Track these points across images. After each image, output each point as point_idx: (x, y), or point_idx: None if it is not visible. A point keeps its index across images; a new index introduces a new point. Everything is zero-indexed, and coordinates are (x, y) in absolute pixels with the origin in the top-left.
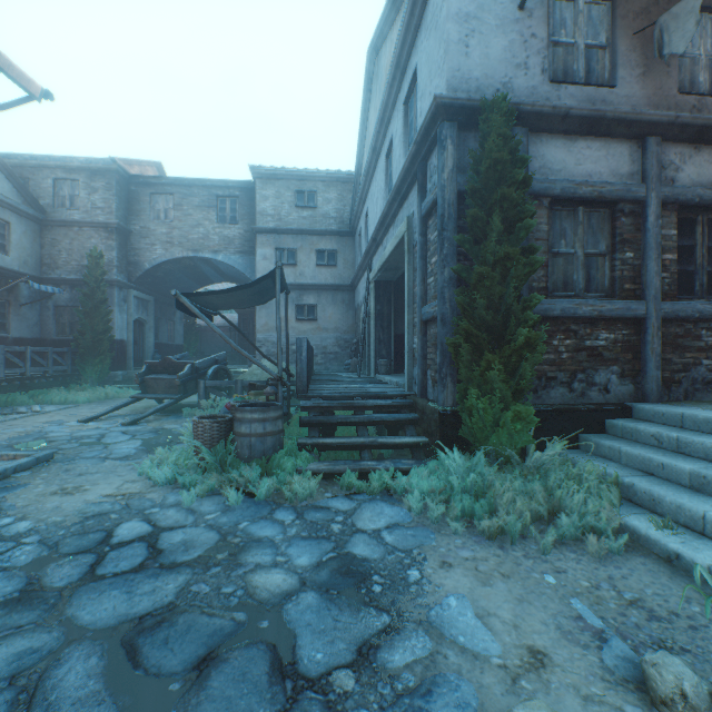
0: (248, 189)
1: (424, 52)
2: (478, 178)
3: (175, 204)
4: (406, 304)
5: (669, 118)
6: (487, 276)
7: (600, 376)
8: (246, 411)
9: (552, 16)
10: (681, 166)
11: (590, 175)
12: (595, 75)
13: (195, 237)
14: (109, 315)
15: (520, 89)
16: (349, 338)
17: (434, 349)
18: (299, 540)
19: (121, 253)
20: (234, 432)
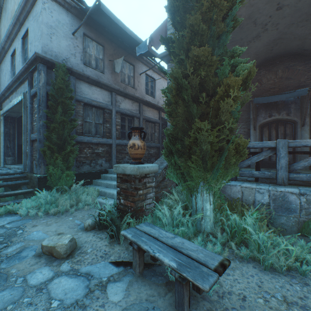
0: None
1: (32, 26)
2: (55, 90)
3: None
4: (23, 131)
5: (117, 89)
6: (57, 127)
7: (100, 161)
8: None
9: (85, 42)
10: (121, 102)
11: (97, 98)
12: (99, 67)
13: None
14: None
15: (73, 62)
16: None
17: (37, 152)
18: None
19: None
20: None
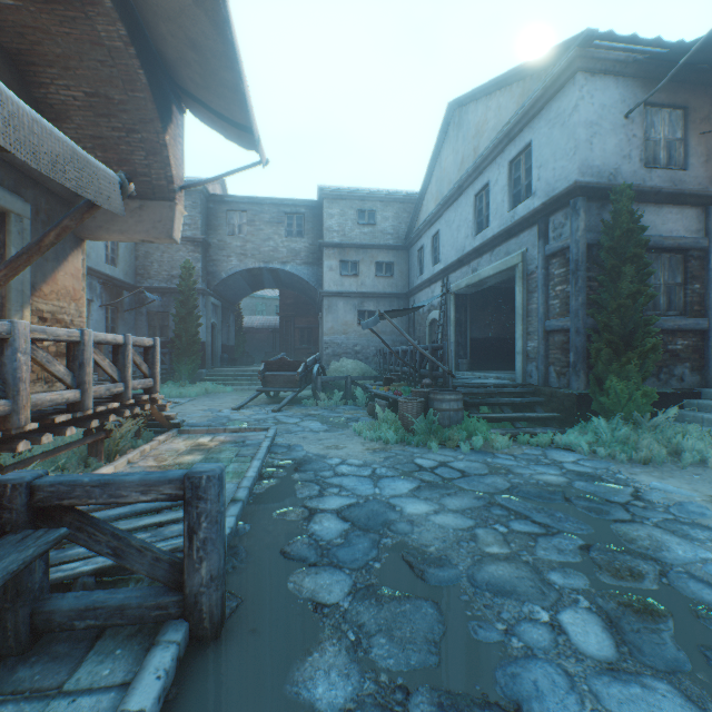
0: (312, 207)
1: (544, 136)
2: (607, 238)
3: (248, 220)
4: (520, 317)
5: None
6: (624, 305)
7: (677, 370)
8: (445, 394)
9: (644, 120)
10: None
11: (671, 231)
12: (673, 161)
13: (265, 250)
14: (198, 320)
15: (625, 173)
16: (404, 340)
17: (560, 351)
18: (534, 465)
19: (203, 264)
20: (433, 408)
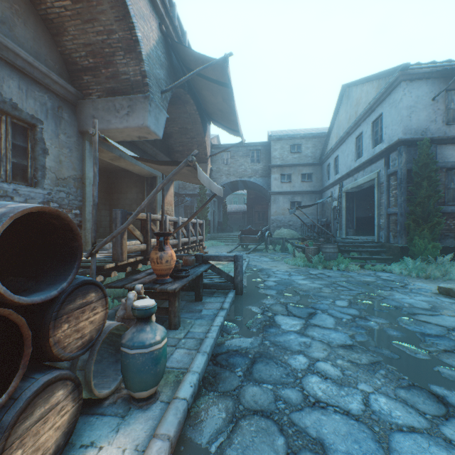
0: (265, 145)
1: (387, 112)
2: (416, 167)
3: (231, 156)
4: (376, 206)
5: None
6: (421, 201)
7: None
8: (327, 245)
9: (446, 99)
10: None
11: None
12: None
13: (240, 171)
14: (207, 209)
15: (432, 129)
16: (319, 218)
17: (394, 225)
18: (365, 276)
19: None
20: (322, 251)
